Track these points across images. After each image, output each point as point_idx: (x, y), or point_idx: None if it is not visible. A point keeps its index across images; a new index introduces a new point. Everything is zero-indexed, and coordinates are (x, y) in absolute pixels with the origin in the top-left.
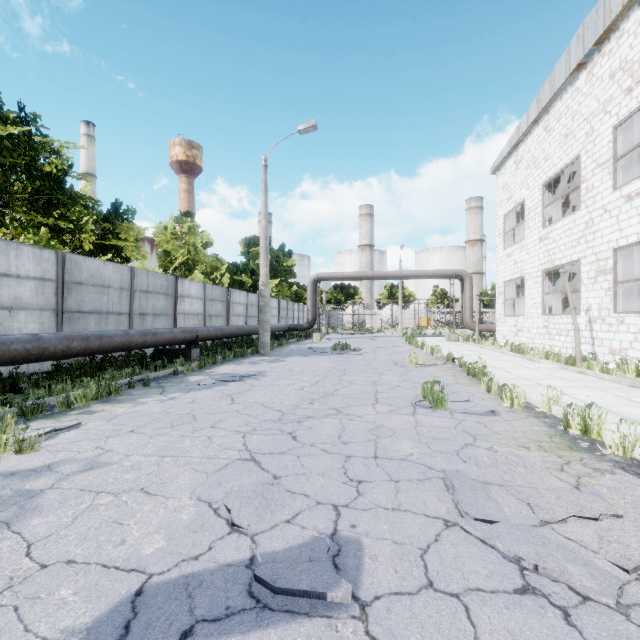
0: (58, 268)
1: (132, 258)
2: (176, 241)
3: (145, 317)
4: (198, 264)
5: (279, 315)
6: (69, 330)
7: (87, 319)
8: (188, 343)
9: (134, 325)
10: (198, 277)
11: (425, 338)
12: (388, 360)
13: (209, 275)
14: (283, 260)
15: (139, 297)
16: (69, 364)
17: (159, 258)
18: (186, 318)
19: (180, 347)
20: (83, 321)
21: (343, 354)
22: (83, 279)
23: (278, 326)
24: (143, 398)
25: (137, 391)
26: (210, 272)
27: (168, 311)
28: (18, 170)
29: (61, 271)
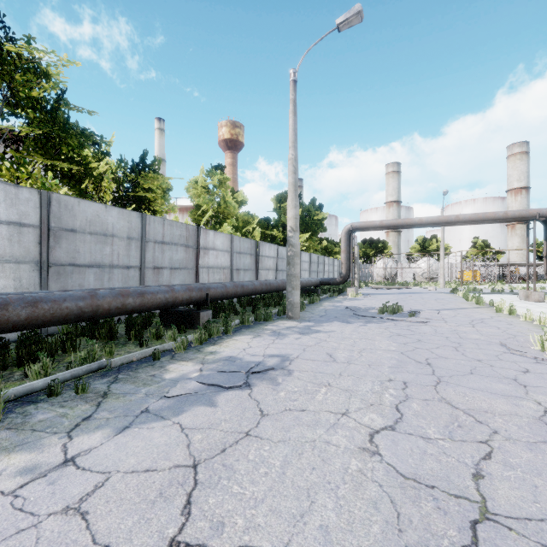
0: (42, 211)
1: (159, 210)
2: (207, 194)
3: (160, 271)
4: (228, 217)
5: (310, 269)
6: (58, 287)
7: (83, 273)
8: (197, 304)
9: (146, 280)
10: (226, 229)
11: (485, 295)
12: (485, 338)
13: (241, 229)
14: (314, 214)
15: (152, 248)
16: (32, 334)
17: (191, 212)
18: (210, 272)
19: (194, 306)
20: (78, 276)
21: (398, 320)
22: (77, 226)
23: (309, 280)
24: (15, 451)
25: (48, 410)
26: (242, 226)
27: (189, 264)
28: (6, 99)
29: (46, 215)
